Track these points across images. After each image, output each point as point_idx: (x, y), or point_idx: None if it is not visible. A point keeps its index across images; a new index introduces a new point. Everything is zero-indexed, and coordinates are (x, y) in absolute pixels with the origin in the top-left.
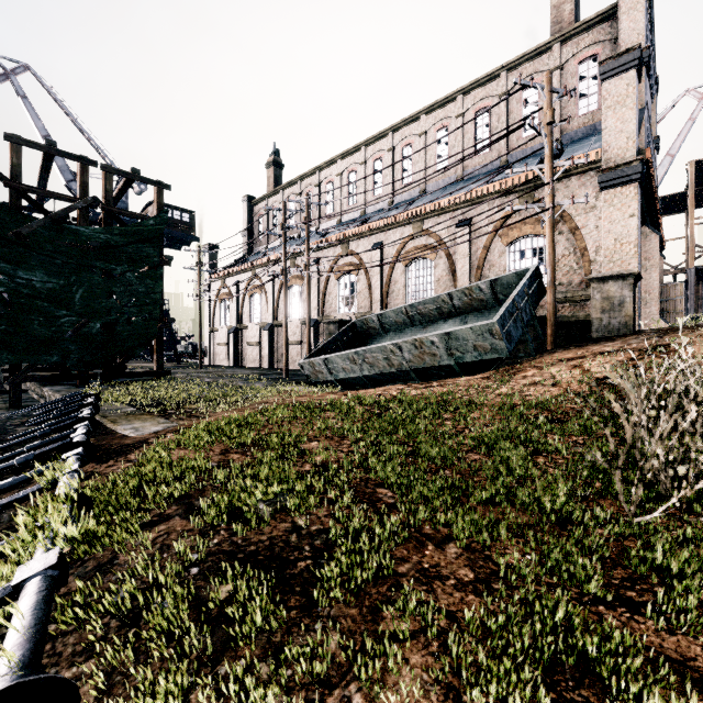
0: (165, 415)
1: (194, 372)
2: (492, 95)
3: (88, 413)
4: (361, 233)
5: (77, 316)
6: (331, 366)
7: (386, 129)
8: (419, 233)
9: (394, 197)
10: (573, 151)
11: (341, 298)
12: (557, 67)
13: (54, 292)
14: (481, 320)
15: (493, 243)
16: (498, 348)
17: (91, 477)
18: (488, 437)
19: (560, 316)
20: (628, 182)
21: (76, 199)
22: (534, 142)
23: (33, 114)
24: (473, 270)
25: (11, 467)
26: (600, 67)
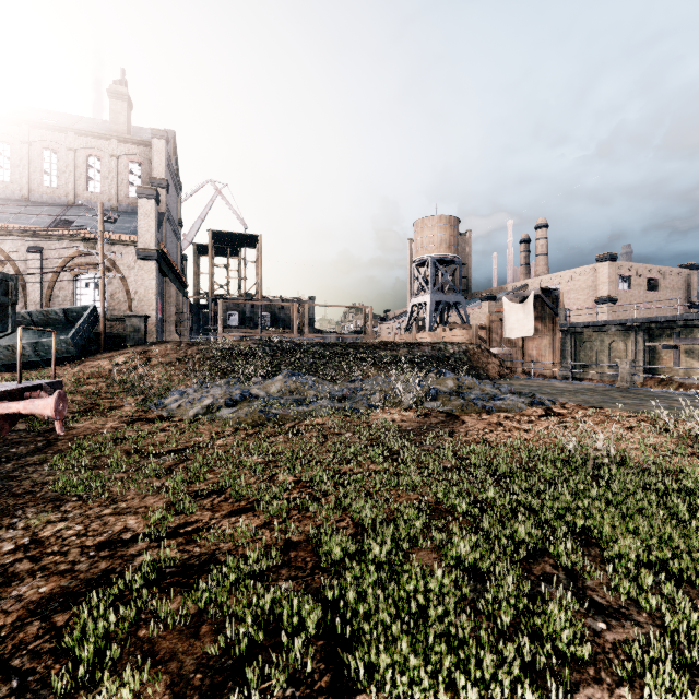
0: None
1: None
2: (61, 143)
3: None
4: None
5: None
6: None
7: None
8: None
9: None
10: (125, 221)
11: None
12: (115, 156)
13: None
14: (57, 332)
15: (63, 272)
16: (71, 351)
17: None
18: (70, 383)
19: (110, 333)
20: (152, 260)
21: None
22: (98, 198)
23: None
24: (45, 289)
25: None
26: (137, 189)
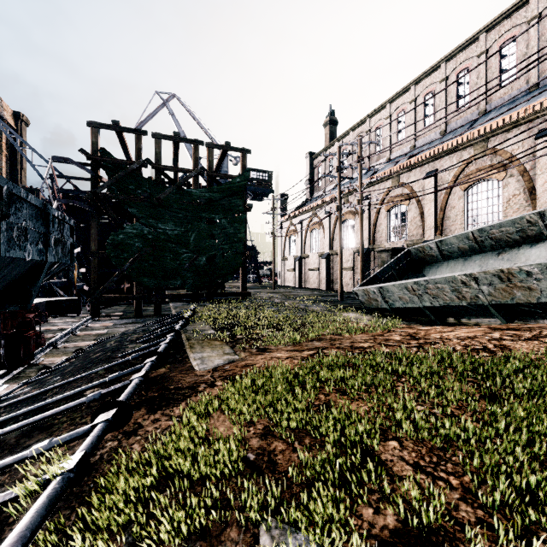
0: (233, 341)
1: (269, 292)
2: None
3: (166, 342)
4: (413, 164)
5: (191, 253)
6: (386, 294)
7: (437, 61)
8: (481, 154)
9: (447, 125)
10: None
11: (391, 227)
12: None
13: (178, 237)
14: None
15: None
16: None
17: (135, 433)
18: None
19: None
20: None
21: (191, 170)
22: None
23: (177, 124)
24: None
25: (83, 404)
26: None
